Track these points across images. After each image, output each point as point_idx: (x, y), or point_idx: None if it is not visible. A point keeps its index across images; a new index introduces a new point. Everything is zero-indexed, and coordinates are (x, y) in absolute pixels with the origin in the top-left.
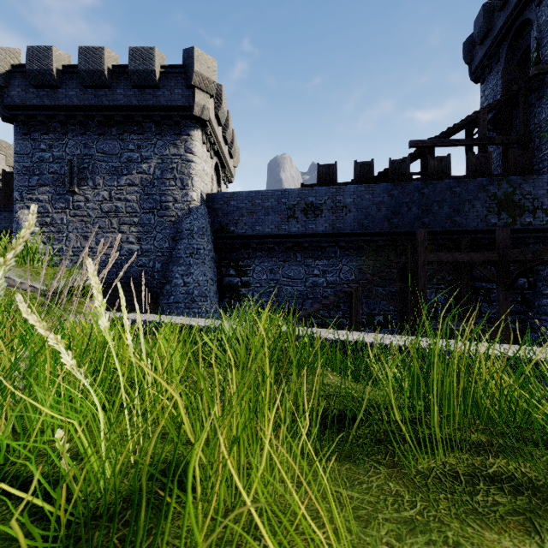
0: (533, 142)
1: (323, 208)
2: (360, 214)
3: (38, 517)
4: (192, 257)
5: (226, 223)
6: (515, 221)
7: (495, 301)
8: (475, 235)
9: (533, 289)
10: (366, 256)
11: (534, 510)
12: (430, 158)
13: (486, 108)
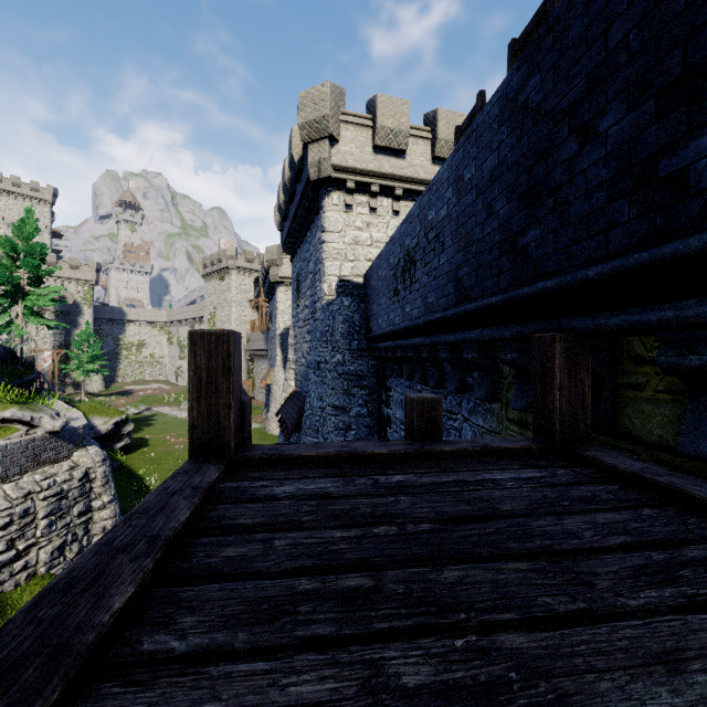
0: None
1: (416, 257)
2: (457, 248)
3: None
4: (315, 373)
5: (369, 318)
6: None
7: None
8: None
9: None
10: (501, 400)
11: None
12: None
13: None
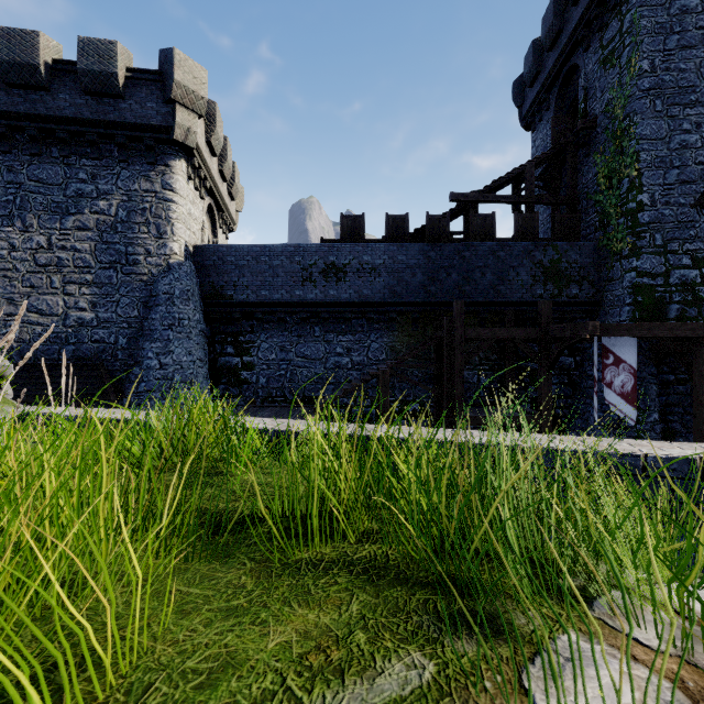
0: (581, 204)
1: (347, 270)
2: (392, 279)
3: None
4: (172, 330)
5: (221, 286)
6: (562, 292)
7: None
8: (520, 307)
9: (580, 370)
10: (399, 331)
11: (365, 586)
12: (472, 216)
13: (533, 161)
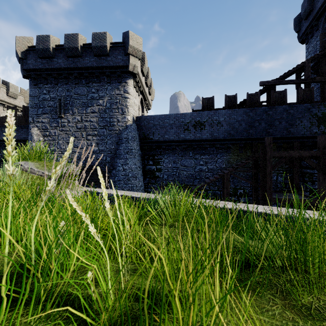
0: None
1: (205, 124)
2: (229, 127)
3: (77, 323)
4: (128, 154)
5: (147, 134)
6: None
7: (316, 181)
8: (303, 139)
9: None
10: (232, 153)
11: None
12: (273, 92)
13: (310, 59)
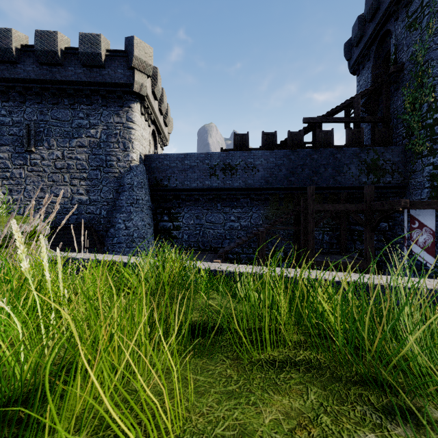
0: (393, 122)
1: (237, 168)
2: (266, 173)
3: None
4: (132, 206)
5: (161, 179)
6: (379, 180)
7: None
8: (351, 190)
9: (392, 231)
10: (270, 206)
11: (312, 381)
12: (318, 131)
13: (359, 95)
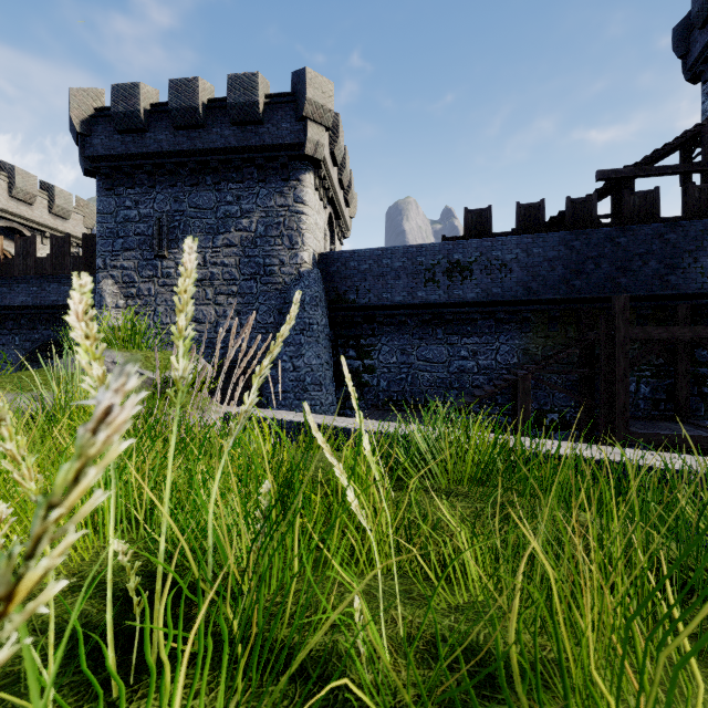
0: None
1: (473, 268)
2: (526, 275)
3: None
4: (303, 334)
5: (344, 291)
6: None
7: None
8: (699, 300)
9: None
10: (533, 331)
11: None
12: (628, 194)
13: None
